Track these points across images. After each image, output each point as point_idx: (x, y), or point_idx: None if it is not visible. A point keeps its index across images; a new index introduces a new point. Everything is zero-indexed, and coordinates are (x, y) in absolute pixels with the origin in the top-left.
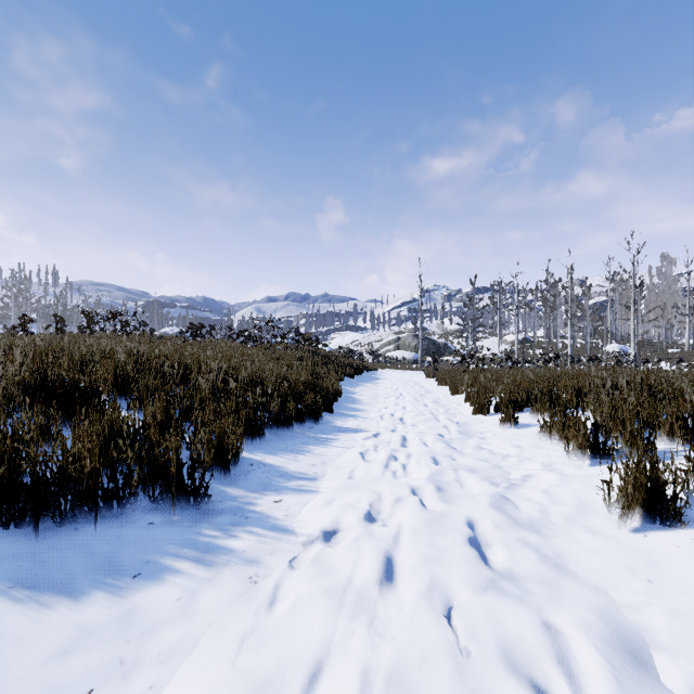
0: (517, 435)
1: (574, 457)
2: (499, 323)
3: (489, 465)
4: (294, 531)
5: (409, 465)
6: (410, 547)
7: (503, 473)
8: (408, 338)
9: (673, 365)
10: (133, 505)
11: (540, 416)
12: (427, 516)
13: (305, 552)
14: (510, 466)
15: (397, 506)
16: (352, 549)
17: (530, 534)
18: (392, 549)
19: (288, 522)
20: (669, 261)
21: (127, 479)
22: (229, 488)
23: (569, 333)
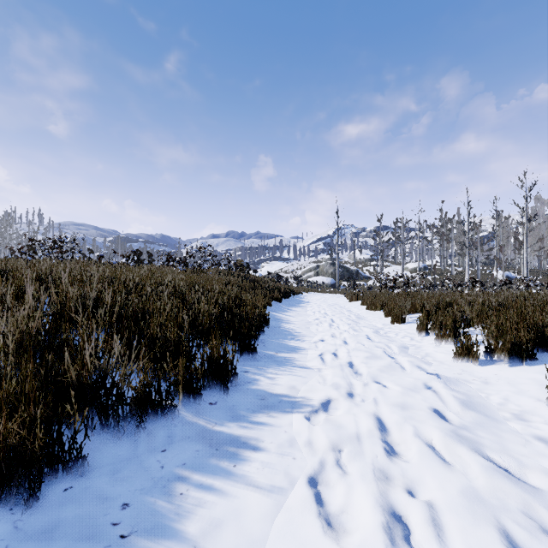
0: None
1: None
2: (402, 253)
3: None
4: None
5: None
6: None
7: None
8: (325, 266)
9: None
10: None
11: None
12: None
13: None
14: None
15: None
16: None
17: None
18: None
19: None
20: (542, 202)
21: None
22: None
23: (467, 261)
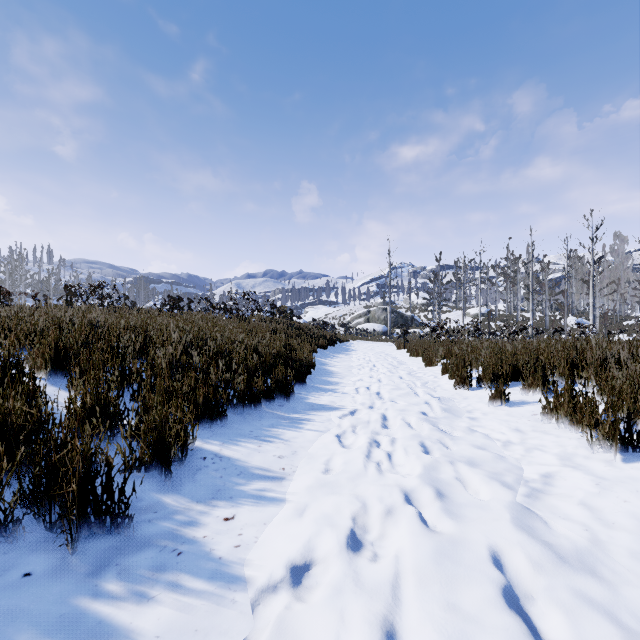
0: (512, 415)
1: (598, 448)
2: (463, 297)
3: (493, 458)
4: (244, 582)
5: (396, 458)
6: (423, 626)
7: (514, 470)
8: (377, 312)
9: (631, 337)
10: (13, 539)
11: (532, 393)
12: (437, 553)
13: (255, 635)
14: (518, 459)
15: (391, 532)
16: (331, 629)
17: (598, 590)
18: (394, 631)
19: (239, 560)
20: (621, 240)
21: (2, 502)
22: (168, 497)
23: (531, 306)
